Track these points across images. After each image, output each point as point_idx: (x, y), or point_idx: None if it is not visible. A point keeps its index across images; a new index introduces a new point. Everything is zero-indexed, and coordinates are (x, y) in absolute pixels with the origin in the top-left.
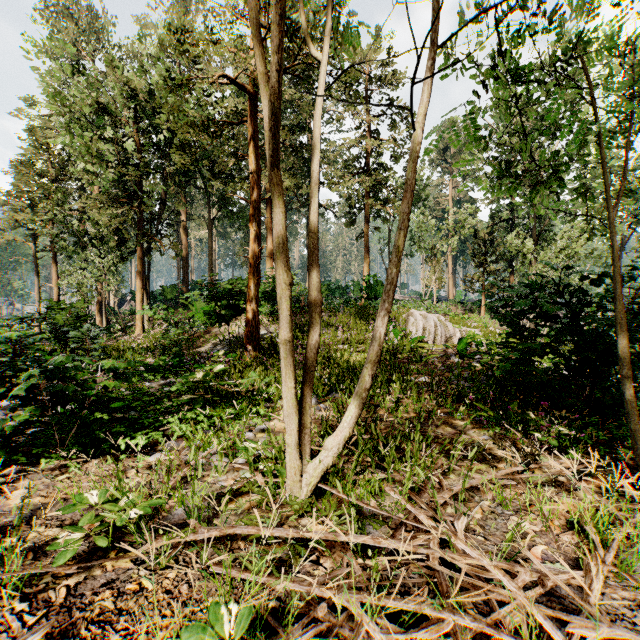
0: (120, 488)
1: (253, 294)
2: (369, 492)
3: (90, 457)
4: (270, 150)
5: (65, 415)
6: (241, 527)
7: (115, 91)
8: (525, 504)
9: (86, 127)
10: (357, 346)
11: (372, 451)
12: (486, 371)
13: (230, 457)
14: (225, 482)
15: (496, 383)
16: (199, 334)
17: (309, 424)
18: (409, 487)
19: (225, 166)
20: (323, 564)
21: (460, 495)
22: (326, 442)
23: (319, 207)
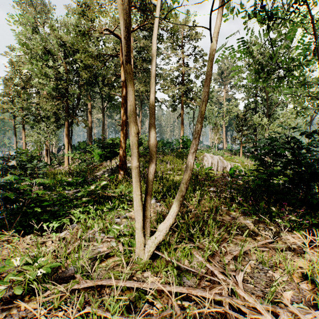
0: (38, 253)
1: (123, 145)
2: (184, 255)
3: (27, 233)
4: (125, 52)
5: (10, 210)
6: (106, 280)
7: (54, 42)
8: (277, 264)
9: (39, 60)
10: (177, 172)
11: (185, 229)
12: (245, 185)
13: (106, 233)
14: (101, 248)
15: (251, 191)
16: (96, 166)
17: (149, 216)
18: (208, 253)
19: (110, 80)
20: (156, 305)
21: (238, 259)
22: (159, 226)
23: (158, 101)
